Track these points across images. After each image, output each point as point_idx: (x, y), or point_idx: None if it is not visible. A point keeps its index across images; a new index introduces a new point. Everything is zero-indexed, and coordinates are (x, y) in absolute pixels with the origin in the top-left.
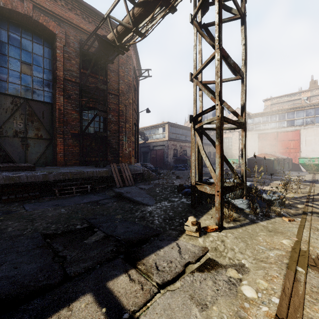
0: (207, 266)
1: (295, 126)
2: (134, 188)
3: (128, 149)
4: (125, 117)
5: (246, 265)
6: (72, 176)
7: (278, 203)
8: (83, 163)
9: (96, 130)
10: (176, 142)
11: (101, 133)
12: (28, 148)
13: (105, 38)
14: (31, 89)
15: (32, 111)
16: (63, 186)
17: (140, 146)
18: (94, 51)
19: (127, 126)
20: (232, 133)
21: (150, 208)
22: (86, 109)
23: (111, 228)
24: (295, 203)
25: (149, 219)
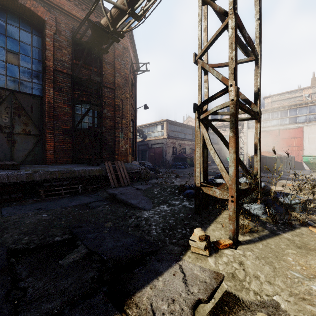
0: (226, 308)
1: (297, 124)
2: (130, 189)
3: (124, 147)
4: (121, 112)
5: (282, 305)
6: (61, 175)
7: (298, 208)
8: (76, 161)
9: (90, 126)
10: (175, 140)
11: (95, 129)
12: (15, 144)
13: (98, 24)
14: (17, 81)
15: (19, 105)
16: (51, 187)
17: (139, 144)
18: (87, 39)
19: (124, 122)
20: None
21: (147, 213)
22: (79, 103)
23: (97, 241)
24: (315, 207)
25: (145, 228)
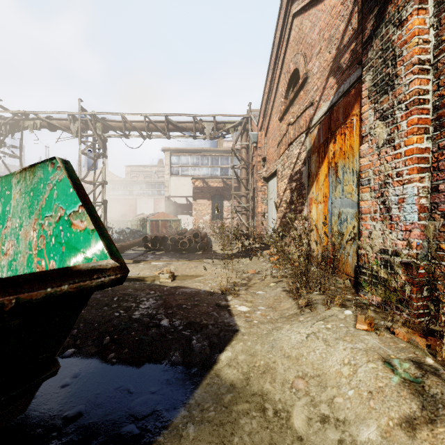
0: None
1: (134, 196)
2: None
3: None
4: None
5: None
6: None
7: None
8: None
9: None
10: None
11: None
12: None
13: None
14: None
15: None
16: None
17: None
18: None
19: None
20: None
21: None
22: None
23: None
24: None
25: None
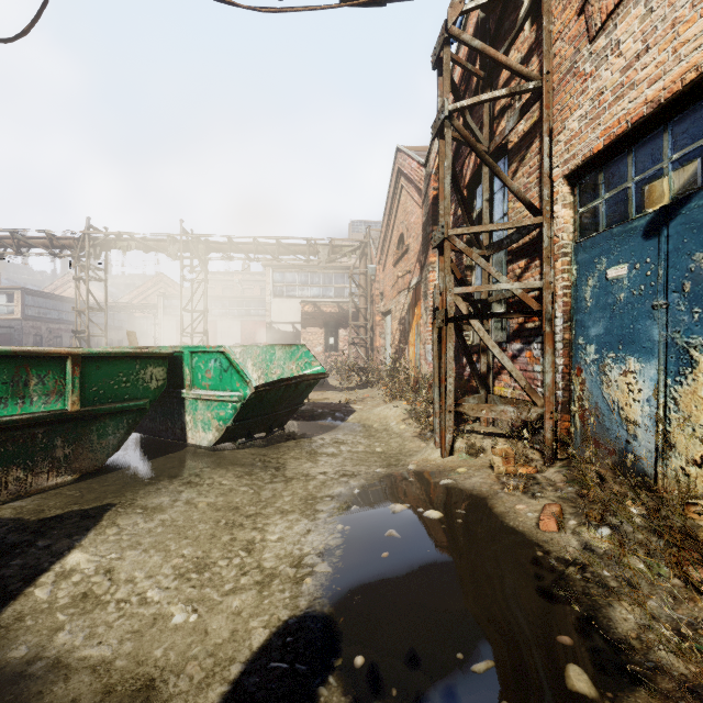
0: None
1: (213, 317)
2: None
3: None
4: None
5: None
6: None
7: None
8: None
9: None
10: (41, 322)
11: None
12: None
13: None
14: None
15: None
16: None
17: None
18: None
19: None
20: (152, 311)
21: None
22: None
23: None
24: None
25: None
